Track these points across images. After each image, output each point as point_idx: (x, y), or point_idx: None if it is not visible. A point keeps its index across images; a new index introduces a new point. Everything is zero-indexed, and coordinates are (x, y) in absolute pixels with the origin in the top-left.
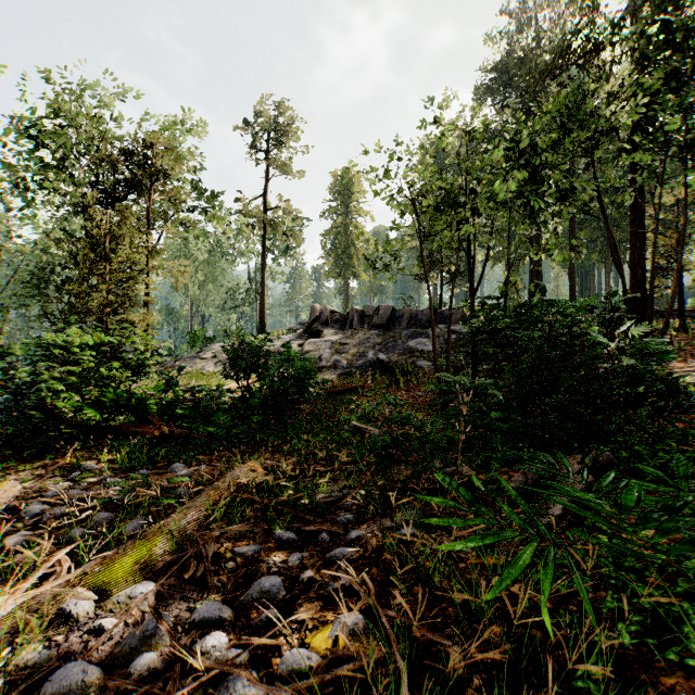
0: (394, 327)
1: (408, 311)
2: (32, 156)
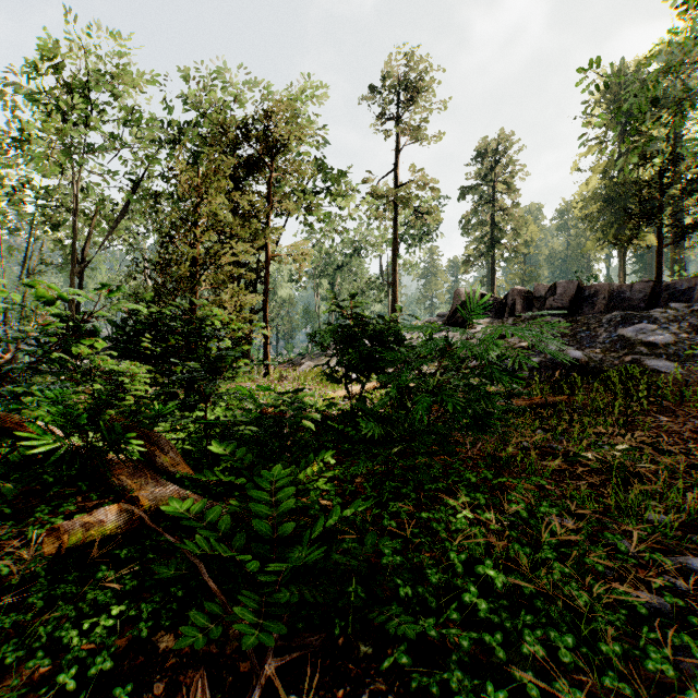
0: (582, 311)
1: (606, 286)
2: (171, 155)
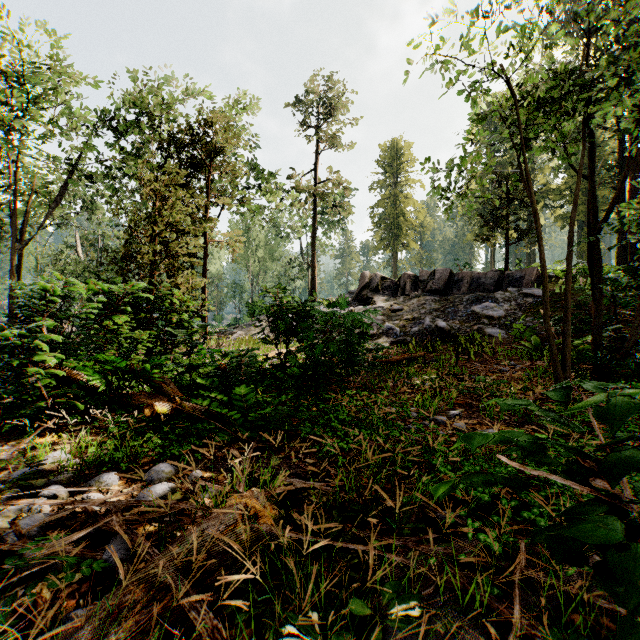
0: (452, 292)
1: (469, 274)
2: (114, 147)
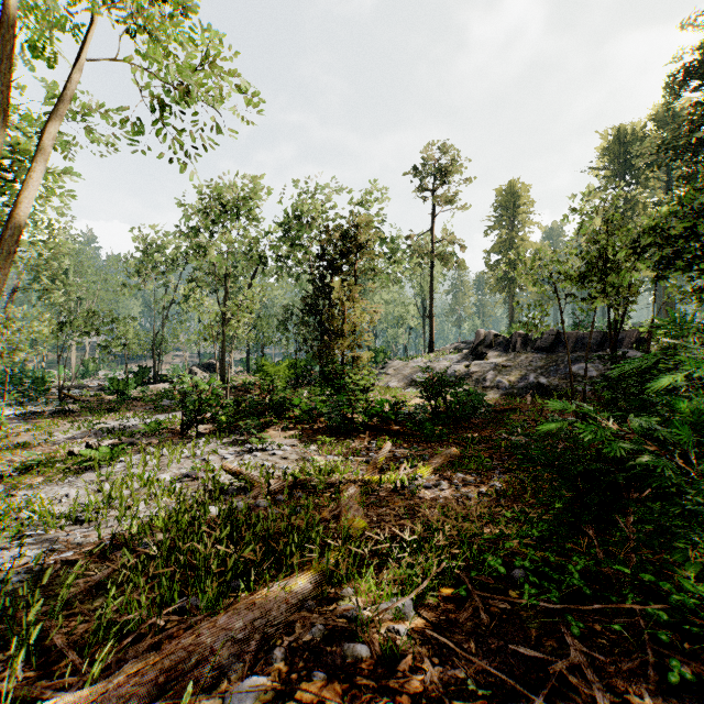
0: (558, 350)
1: (574, 334)
2: (287, 244)
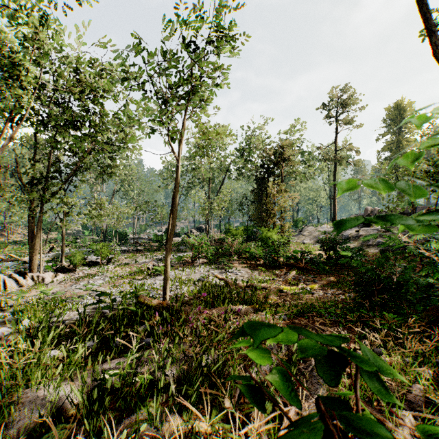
0: None
1: None
2: (242, 160)
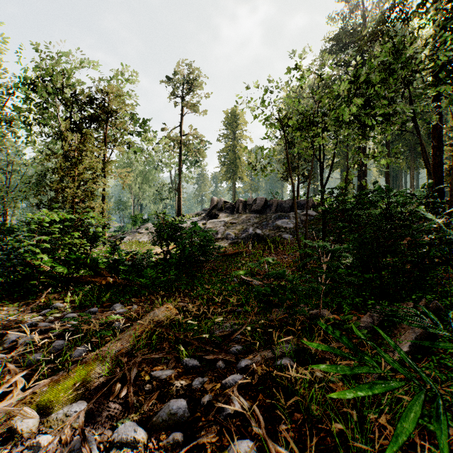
0: (266, 212)
1: (276, 201)
2: (31, 102)
